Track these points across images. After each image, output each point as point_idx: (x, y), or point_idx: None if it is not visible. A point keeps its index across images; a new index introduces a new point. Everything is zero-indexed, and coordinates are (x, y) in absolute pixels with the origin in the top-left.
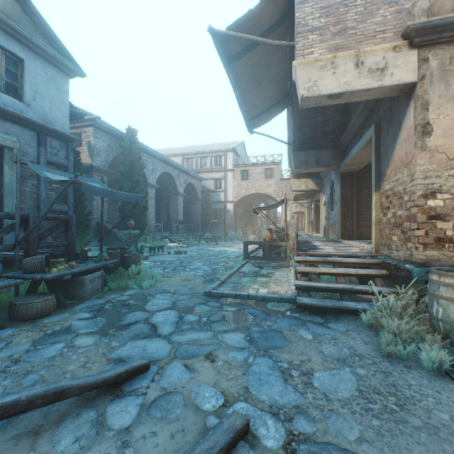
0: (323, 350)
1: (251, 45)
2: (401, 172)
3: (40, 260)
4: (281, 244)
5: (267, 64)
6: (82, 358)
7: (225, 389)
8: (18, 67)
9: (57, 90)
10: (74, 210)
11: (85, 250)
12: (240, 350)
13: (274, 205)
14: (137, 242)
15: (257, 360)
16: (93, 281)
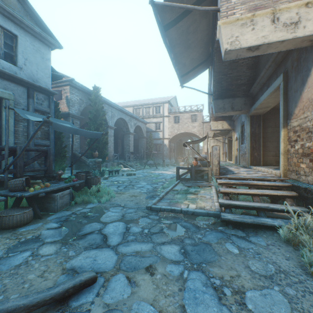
0: (250, 265)
1: (183, 15)
2: (310, 111)
3: (21, 182)
4: (204, 169)
5: (194, 32)
6: (42, 267)
7: (163, 308)
8: (13, 41)
9: (42, 58)
10: (54, 144)
11: (59, 173)
12: (176, 263)
13: (198, 140)
14: (100, 167)
15: (191, 275)
16: (63, 197)
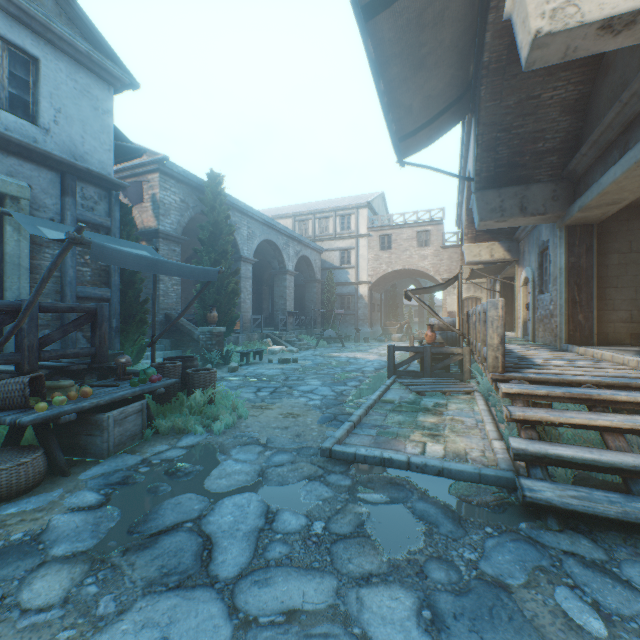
0: None
1: None
2: None
3: (19, 386)
4: (453, 351)
5: (437, 22)
6: None
7: None
8: (29, 71)
9: (94, 108)
10: (121, 296)
11: (120, 362)
12: None
13: (439, 285)
14: (221, 344)
15: None
16: (124, 422)
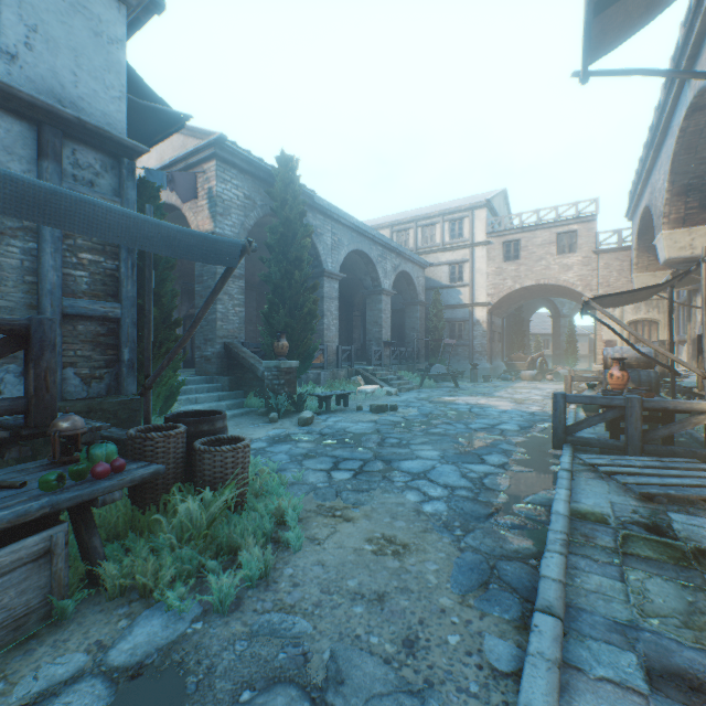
0: None
1: None
2: None
3: None
4: (692, 408)
5: None
6: None
7: None
8: None
9: (94, 33)
10: (142, 315)
11: (57, 429)
12: None
13: (651, 288)
14: (293, 384)
15: None
16: None
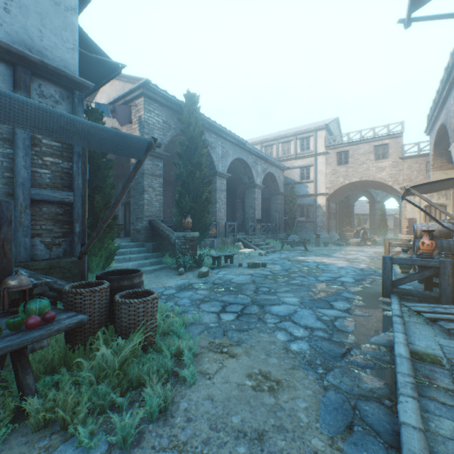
0: None
1: None
2: None
3: None
4: None
5: None
6: None
7: None
8: None
9: (54, 3)
10: (89, 201)
11: (6, 286)
12: None
13: None
14: (195, 248)
15: None
16: None
